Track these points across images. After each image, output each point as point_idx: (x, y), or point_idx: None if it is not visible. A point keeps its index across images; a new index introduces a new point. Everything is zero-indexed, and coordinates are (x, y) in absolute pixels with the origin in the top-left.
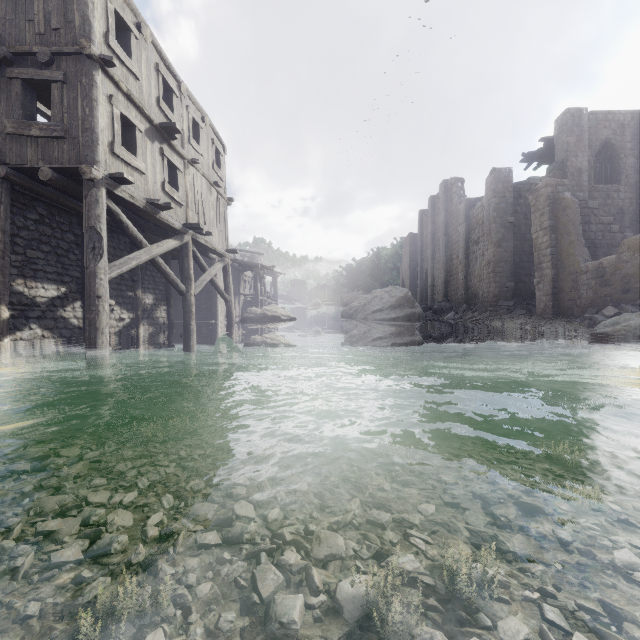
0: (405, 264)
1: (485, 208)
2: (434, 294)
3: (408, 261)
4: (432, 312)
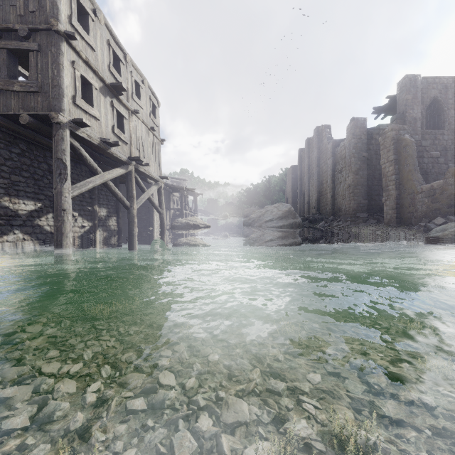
0: (288, 187)
1: (347, 147)
2: (309, 209)
3: (291, 185)
4: (308, 222)
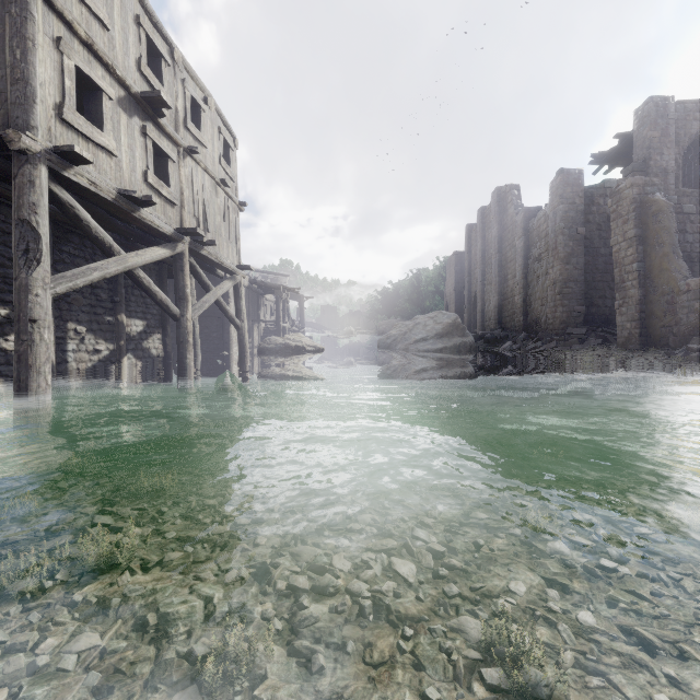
0: (449, 287)
1: (550, 217)
2: (484, 321)
3: (453, 283)
4: (484, 341)
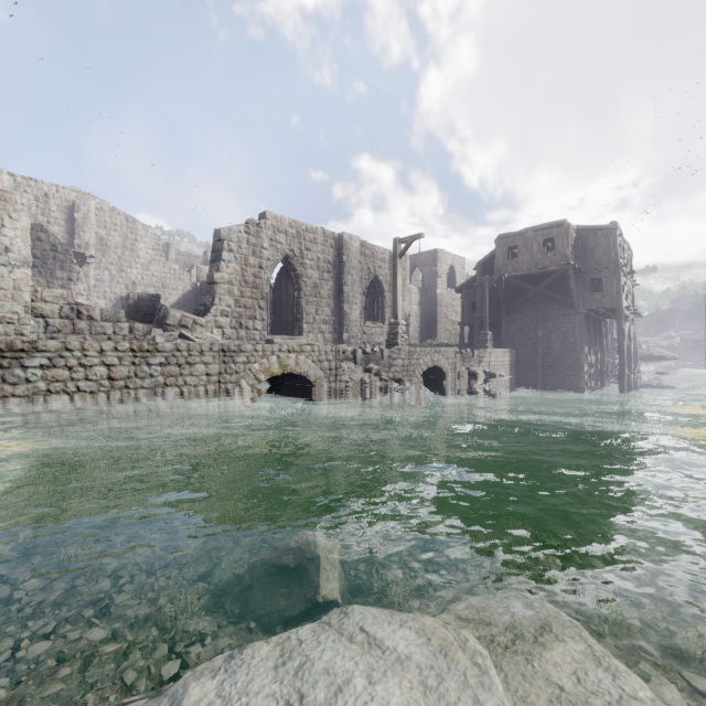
0: None
1: None
2: None
3: None
4: None
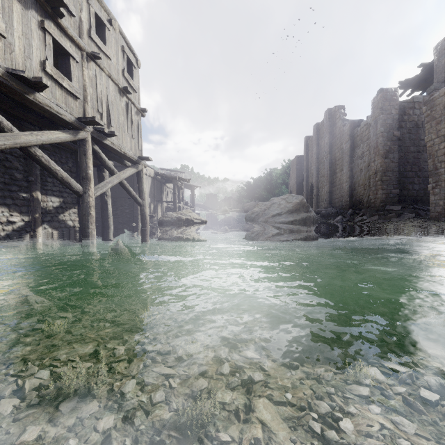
0: (292, 179)
1: (371, 125)
2: (318, 202)
3: (295, 177)
4: (320, 216)
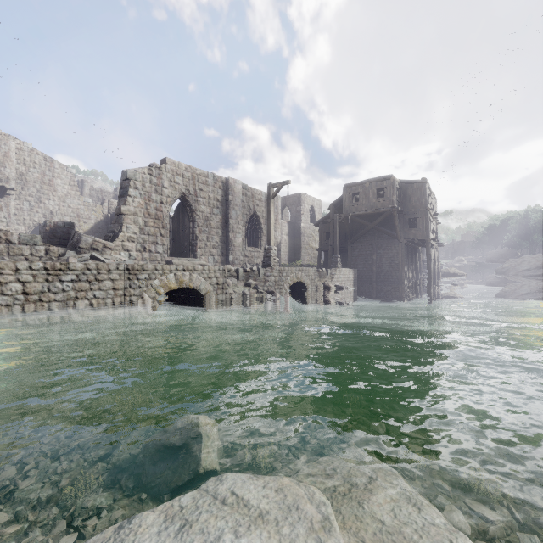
0: None
1: None
2: None
3: None
4: None
